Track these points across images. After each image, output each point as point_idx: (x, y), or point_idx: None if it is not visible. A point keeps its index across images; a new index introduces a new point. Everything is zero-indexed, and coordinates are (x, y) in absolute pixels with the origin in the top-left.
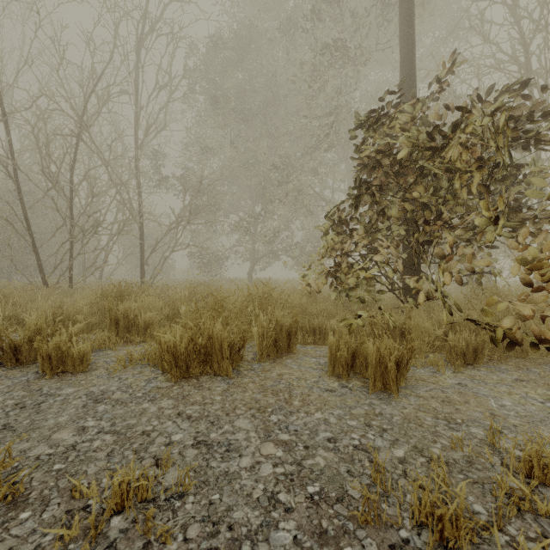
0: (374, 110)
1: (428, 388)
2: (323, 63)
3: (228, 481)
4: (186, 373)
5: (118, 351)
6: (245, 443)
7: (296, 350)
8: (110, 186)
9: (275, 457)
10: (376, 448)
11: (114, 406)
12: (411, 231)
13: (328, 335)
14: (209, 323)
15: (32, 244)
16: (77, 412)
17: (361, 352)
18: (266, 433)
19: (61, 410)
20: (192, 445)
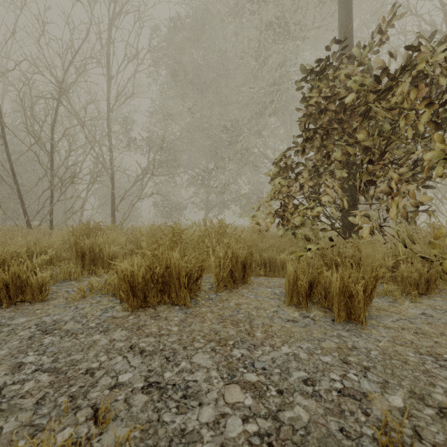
0: (320, 60)
1: (394, 319)
2: (267, 38)
3: (184, 446)
4: (143, 302)
5: (81, 282)
6: (205, 386)
7: (250, 280)
8: (88, 147)
9: (243, 407)
10: (366, 393)
11: (62, 338)
12: (351, 175)
13: (278, 268)
14: (167, 253)
15: (17, 191)
16: (20, 345)
17: (319, 282)
18: (230, 372)
19: (3, 342)
20: (141, 389)
